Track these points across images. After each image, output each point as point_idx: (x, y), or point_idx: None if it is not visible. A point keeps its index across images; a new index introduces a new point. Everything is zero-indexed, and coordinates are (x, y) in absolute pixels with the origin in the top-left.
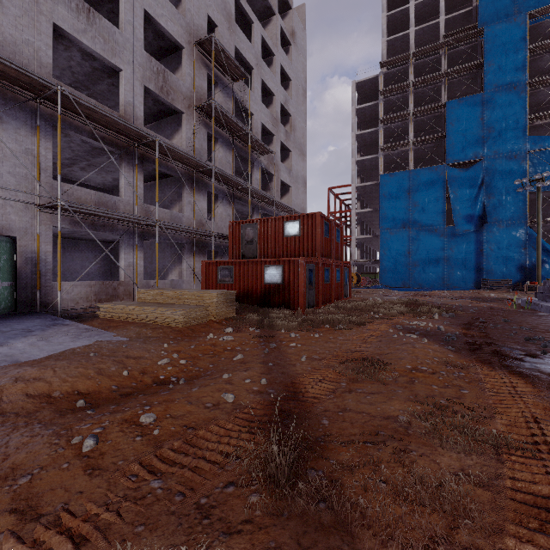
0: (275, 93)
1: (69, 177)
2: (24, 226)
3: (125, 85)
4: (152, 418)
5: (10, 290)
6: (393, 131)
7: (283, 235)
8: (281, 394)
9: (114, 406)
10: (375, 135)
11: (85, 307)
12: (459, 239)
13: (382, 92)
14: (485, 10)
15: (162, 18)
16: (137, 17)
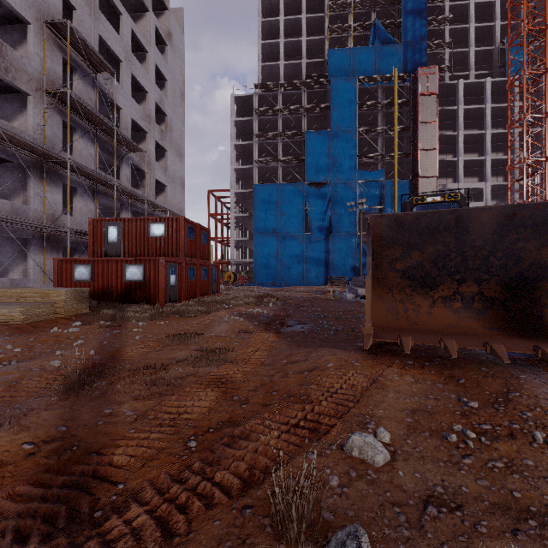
0: (148, 90)
1: None
2: None
3: None
4: None
5: None
6: (266, 147)
7: (148, 236)
8: (104, 358)
9: None
10: (251, 147)
11: None
12: (314, 244)
13: (257, 111)
14: (332, 65)
15: None
16: None
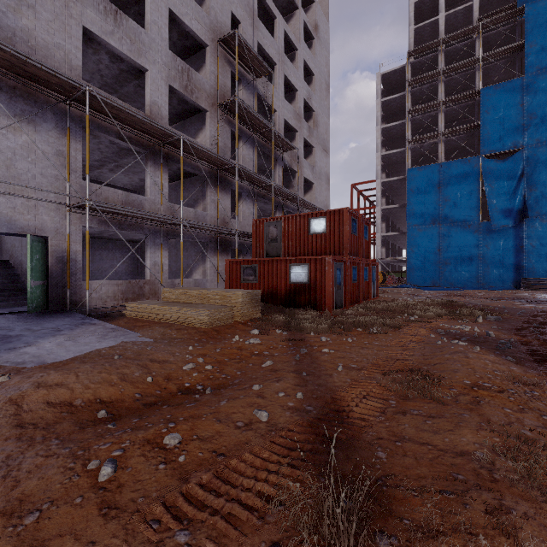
0: (298, 88)
1: (98, 179)
2: (55, 226)
3: (151, 85)
4: (177, 440)
5: (42, 289)
6: (421, 122)
7: (308, 233)
8: (321, 412)
9: (137, 420)
10: (401, 128)
11: (112, 305)
12: (495, 235)
13: (410, 82)
14: None
15: (187, 17)
16: (162, 17)
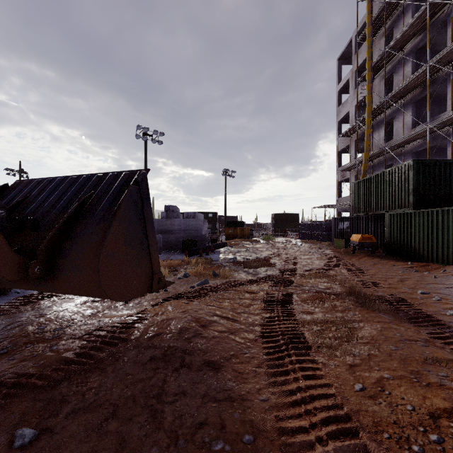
0: None
1: None
2: None
3: None
4: (434, 299)
5: None
6: None
7: None
8: (452, 328)
9: None
10: None
11: None
12: None
13: None
14: None
15: None
16: None
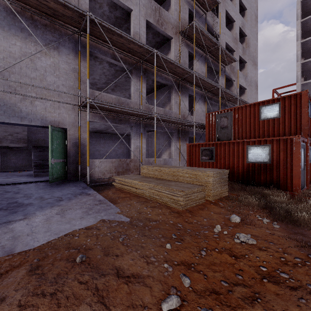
0: (235, 19)
1: None
2: (71, 121)
3: (134, 20)
4: None
5: (62, 165)
6: None
7: (259, 119)
8: None
9: None
10: None
11: (109, 177)
12: None
13: None
14: None
15: None
16: None
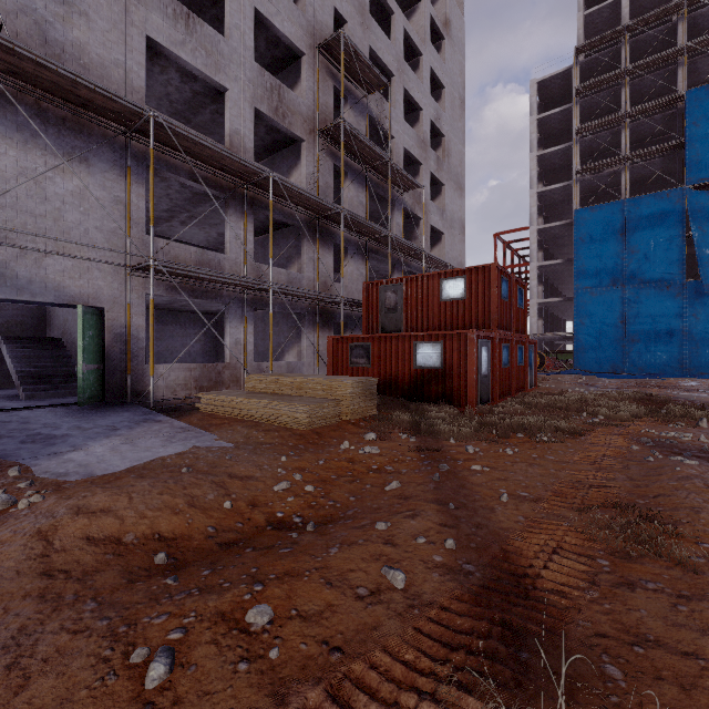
0: (423, 106)
1: (168, 235)
2: (113, 294)
3: (232, 109)
4: (266, 618)
5: (97, 375)
6: (594, 145)
7: (439, 299)
8: (488, 575)
9: (208, 572)
10: (566, 154)
11: (184, 396)
12: (708, 299)
13: (579, 90)
14: None
15: (277, 17)
16: (246, 19)
